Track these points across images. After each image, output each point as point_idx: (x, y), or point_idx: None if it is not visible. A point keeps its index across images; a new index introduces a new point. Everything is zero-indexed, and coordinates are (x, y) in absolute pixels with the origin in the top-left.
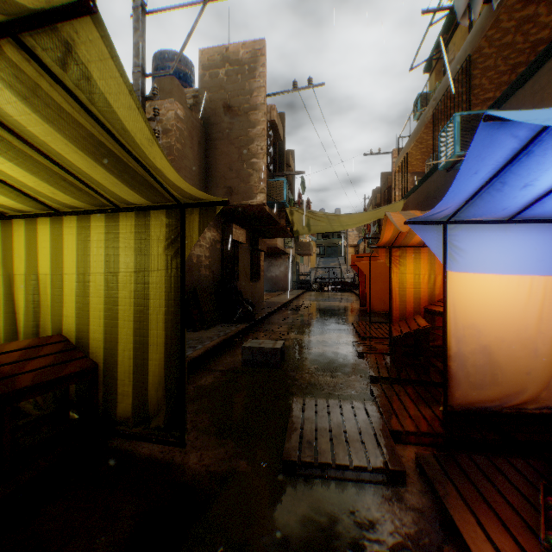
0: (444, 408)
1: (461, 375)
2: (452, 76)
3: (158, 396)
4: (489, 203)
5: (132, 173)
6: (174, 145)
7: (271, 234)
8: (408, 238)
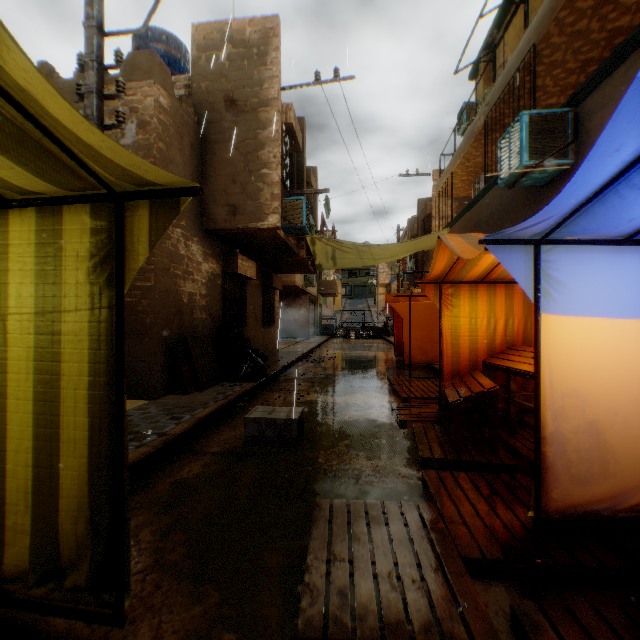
0: (536, 514)
1: (560, 465)
2: (511, 73)
3: (78, 531)
4: (613, 210)
5: None
6: (155, 143)
7: (288, 268)
8: (464, 271)
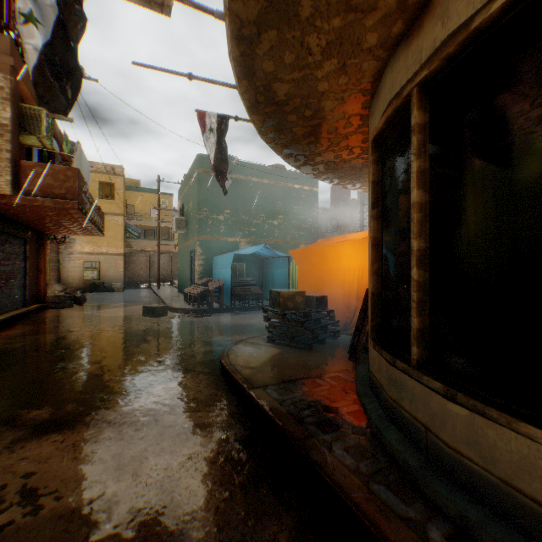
0: None
1: None
2: None
3: None
4: None
5: None
6: None
7: None
8: None
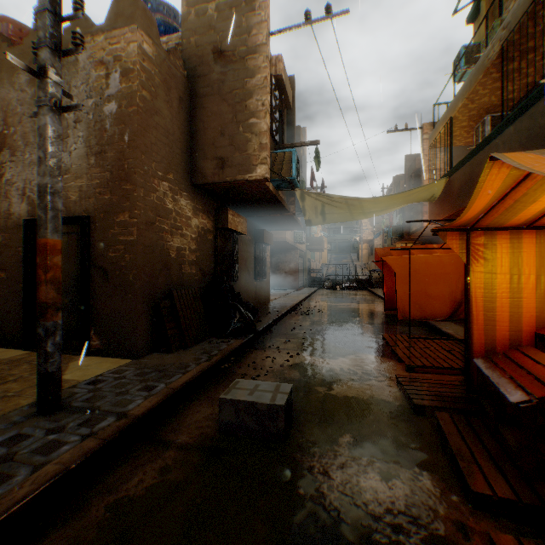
0: None
1: None
2: None
3: None
4: None
5: None
6: (137, 91)
7: (278, 225)
8: (510, 211)
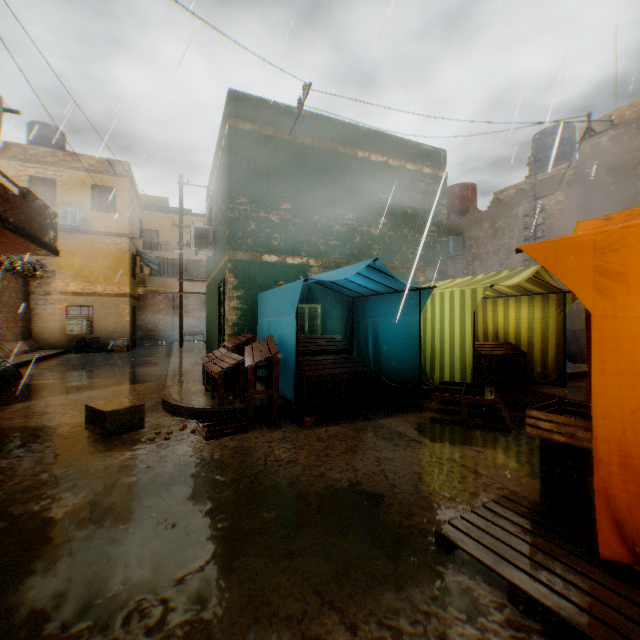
0: None
1: None
2: None
3: (551, 368)
4: None
5: (543, 286)
6: (554, 224)
7: None
8: None
